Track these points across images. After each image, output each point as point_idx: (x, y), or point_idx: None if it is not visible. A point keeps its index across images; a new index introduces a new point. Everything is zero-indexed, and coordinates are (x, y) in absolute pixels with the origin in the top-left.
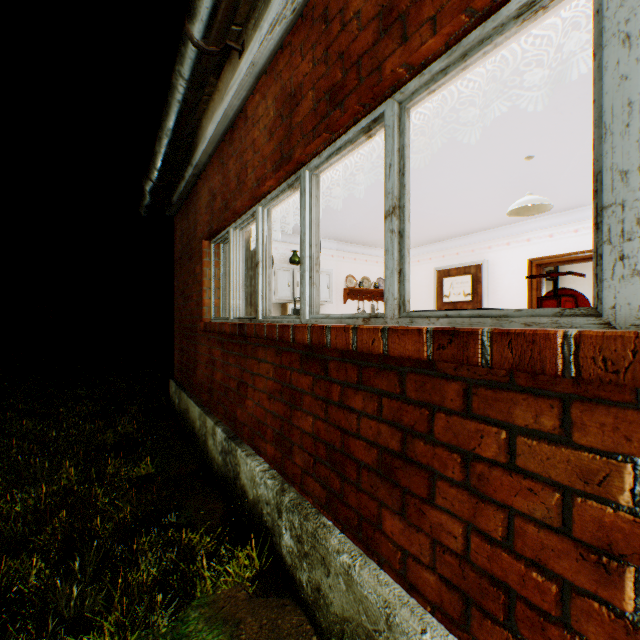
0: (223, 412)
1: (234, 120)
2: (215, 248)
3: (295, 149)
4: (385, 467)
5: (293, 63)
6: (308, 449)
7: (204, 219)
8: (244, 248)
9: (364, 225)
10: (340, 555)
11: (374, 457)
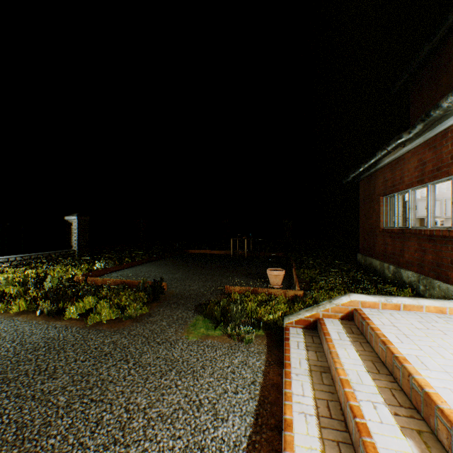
0: (391, 262)
1: (397, 158)
2: (385, 199)
3: (424, 178)
4: (449, 262)
5: (423, 153)
6: (428, 264)
7: (379, 188)
8: (399, 199)
9: None
10: (436, 283)
11: (447, 261)
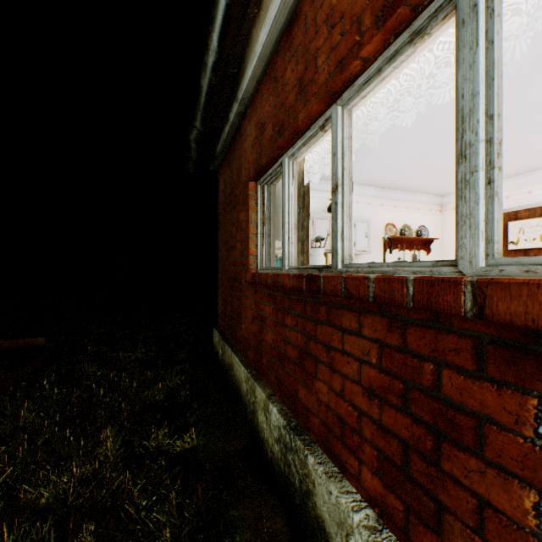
0: (275, 381)
1: (294, 10)
2: (261, 190)
3: None
4: None
5: None
6: None
7: (249, 159)
8: (296, 185)
9: (416, 164)
10: None
11: None
